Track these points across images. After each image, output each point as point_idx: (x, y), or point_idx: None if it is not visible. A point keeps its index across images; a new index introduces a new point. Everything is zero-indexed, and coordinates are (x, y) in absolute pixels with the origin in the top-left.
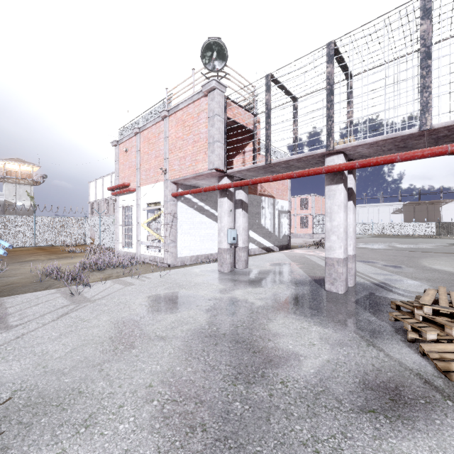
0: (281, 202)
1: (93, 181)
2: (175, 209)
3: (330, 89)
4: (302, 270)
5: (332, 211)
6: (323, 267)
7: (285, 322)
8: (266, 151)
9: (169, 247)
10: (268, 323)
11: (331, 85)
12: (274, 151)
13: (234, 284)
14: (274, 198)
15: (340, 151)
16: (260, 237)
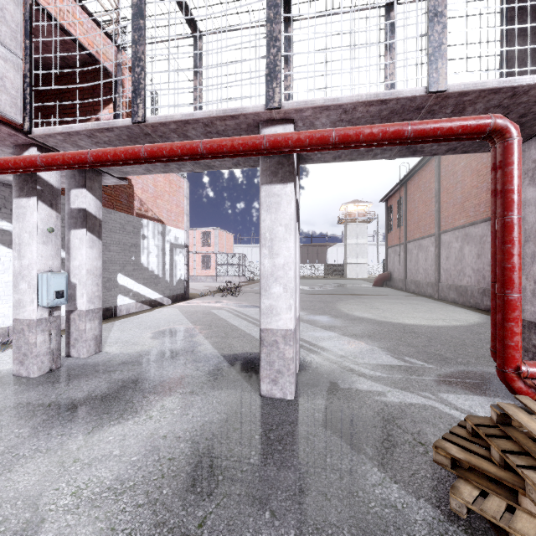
0: (176, 231)
1: None
2: None
3: None
4: (210, 342)
5: (274, 235)
6: (240, 331)
7: None
8: (134, 92)
9: None
10: None
11: None
12: None
13: (33, 426)
14: (163, 224)
15: (290, 118)
16: (140, 284)
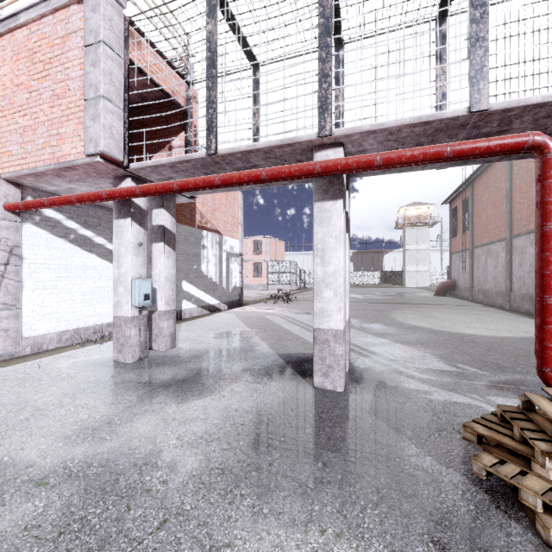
0: (231, 241)
1: None
2: (16, 238)
3: (326, 24)
4: (266, 343)
5: (325, 246)
6: (293, 335)
7: (261, 551)
8: (208, 130)
9: None
10: None
11: (327, 18)
12: None
13: (138, 396)
14: (220, 235)
15: (340, 142)
16: (200, 290)
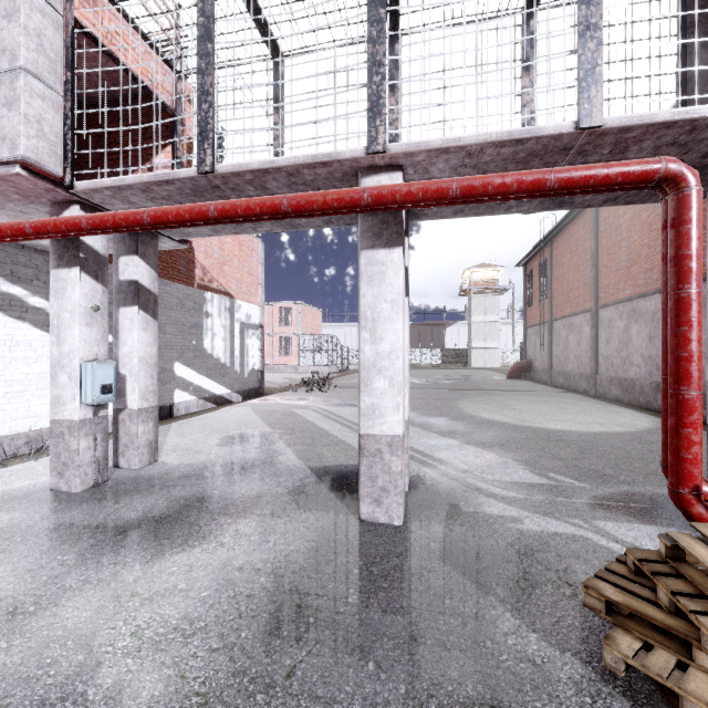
0: (247, 307)
1: None
2: None
3: None
4: (293, 451)
5: (377, 314)
6: (332, 437)
7: None
8: (200, 135)
9: None
10: None
11: None
12: None
13: (79, 553)
14: (232, 299)
15: (397, 164)
16: (202, 376)
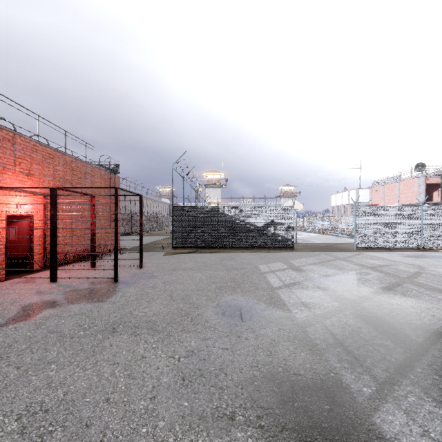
0: None
1: (334, 194)
2: None
3: None
4: None
5: None
6: None
7: None
8: (441, 197)
9: None
10: None
11: None
12: None
13: None
14: None
15: None
16: None
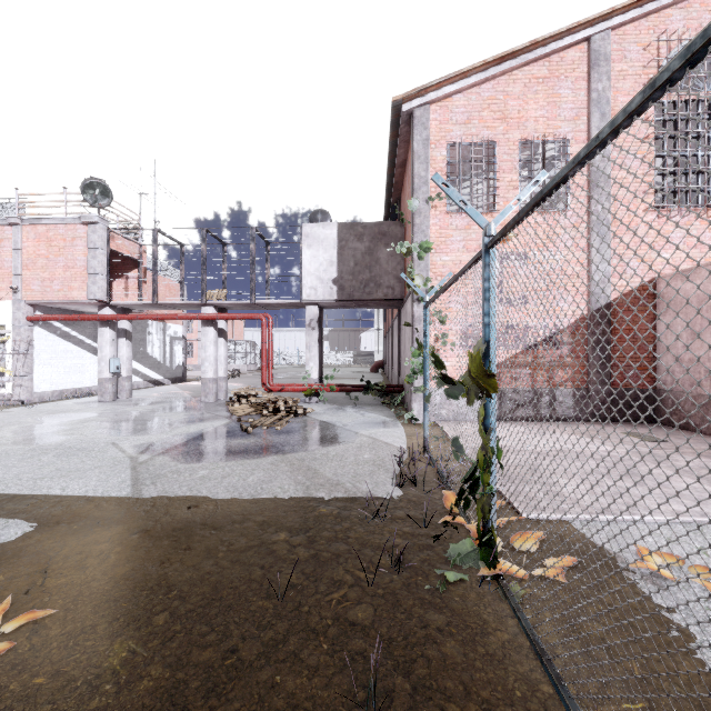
0: (175, 327)
1: None
2: (32, 335)
3: (204, 261)
4: (190, 395)
5: (206, 345)
6: None
7: (166, 414)
8: (153, 293)
9: (23, 380)
10: (154, 415)
11: (204, 258)
12: (165, 267)
13: (122, 406)
14: (165, 323)
15: (212, 304)
16: (146, 368)
